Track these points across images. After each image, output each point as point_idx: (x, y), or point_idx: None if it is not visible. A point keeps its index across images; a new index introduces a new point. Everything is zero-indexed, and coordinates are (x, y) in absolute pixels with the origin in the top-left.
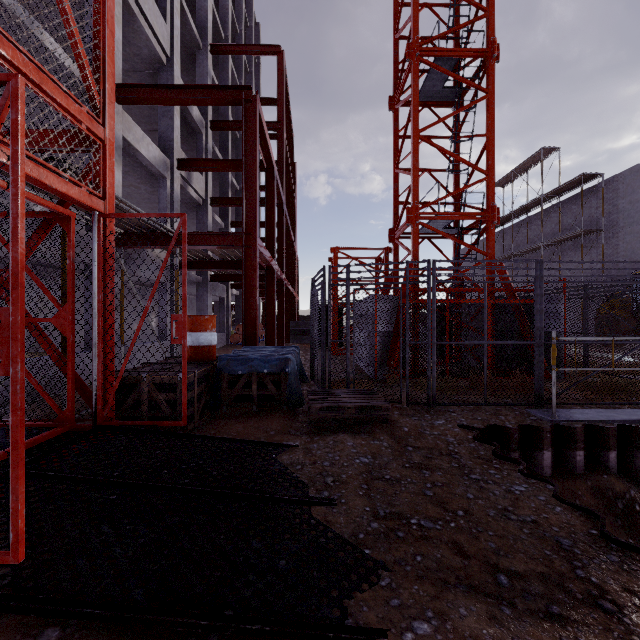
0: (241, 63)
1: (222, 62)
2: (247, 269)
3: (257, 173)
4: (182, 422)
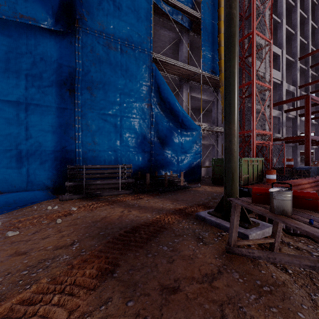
0: (318, 41)
1: (305, 53)
2: (306, 145)
3: (310, 117)
4: (284, 174)
